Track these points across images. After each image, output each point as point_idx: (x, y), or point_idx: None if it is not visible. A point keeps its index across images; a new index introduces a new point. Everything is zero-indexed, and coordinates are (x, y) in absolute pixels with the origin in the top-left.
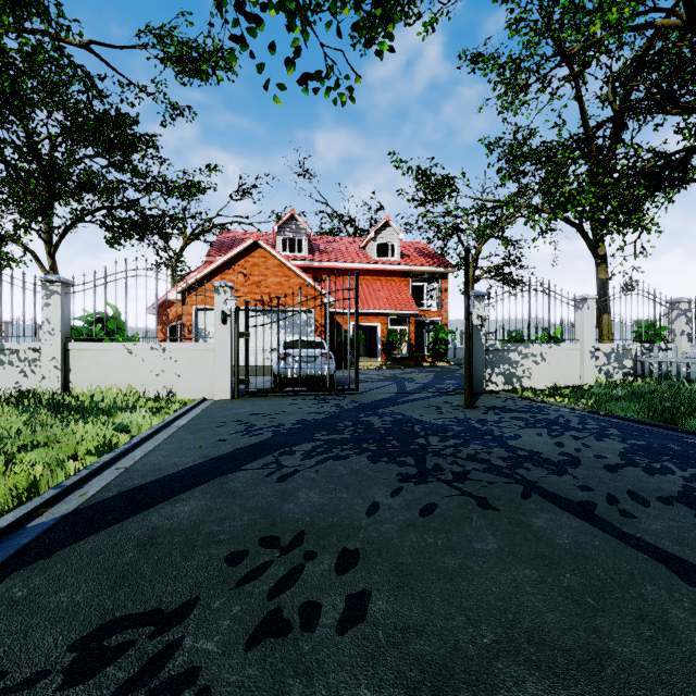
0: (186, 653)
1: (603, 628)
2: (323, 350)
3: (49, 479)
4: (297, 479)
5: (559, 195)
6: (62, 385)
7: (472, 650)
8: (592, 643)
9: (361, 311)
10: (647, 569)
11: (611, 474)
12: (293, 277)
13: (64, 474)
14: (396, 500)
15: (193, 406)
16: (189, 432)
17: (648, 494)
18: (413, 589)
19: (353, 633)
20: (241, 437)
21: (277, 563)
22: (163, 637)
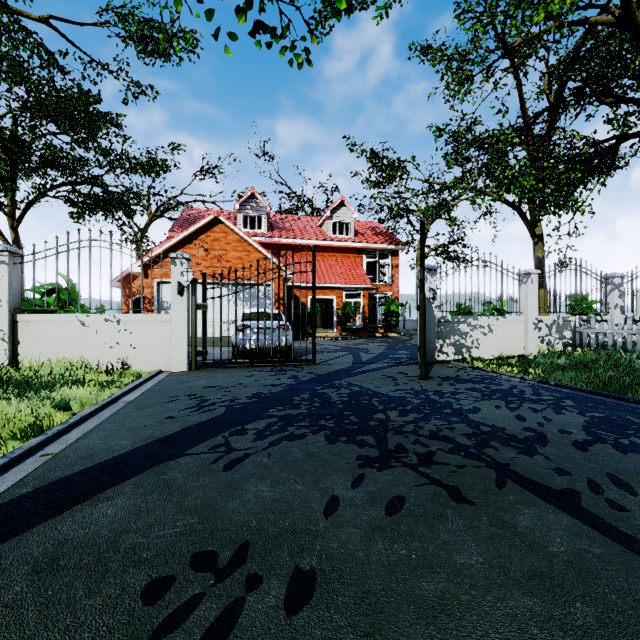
0: None
1: None
2: (281, 322)
3: None
4: (246, 465)
5: (502, 177)
6: (10, 358)
7: None
8: None
9: (318, 285)
10: None
11: (583, 453)
12: (252, 252)
13: None
14: (358, 493)
15: (146, 378)
16: (137, 408)
17: (630, 478)
18: (387, 639)
19: None
20: (192, 414)
21: (210, 598)
22: None
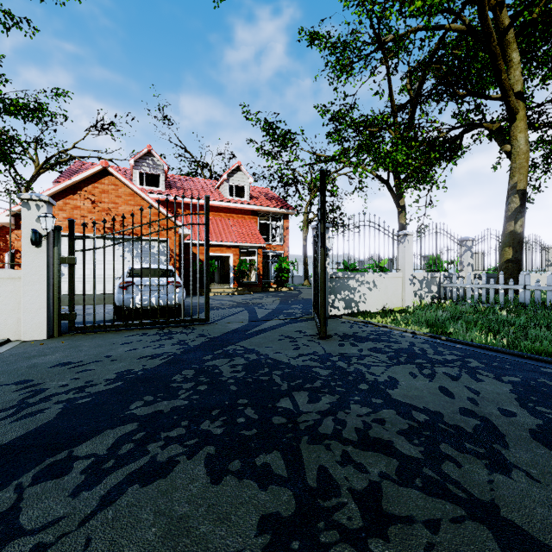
0: None
1: None
2: (172, 278)
3: None
4: None
5: (379, 151)
6: None
7: None
8: None
9: (215, 243)
10: None
11: None
12: (146, 207)
13: None
14: None
15: None
16: None
17: None
18: None
19: None
20: None
21: None
22: None
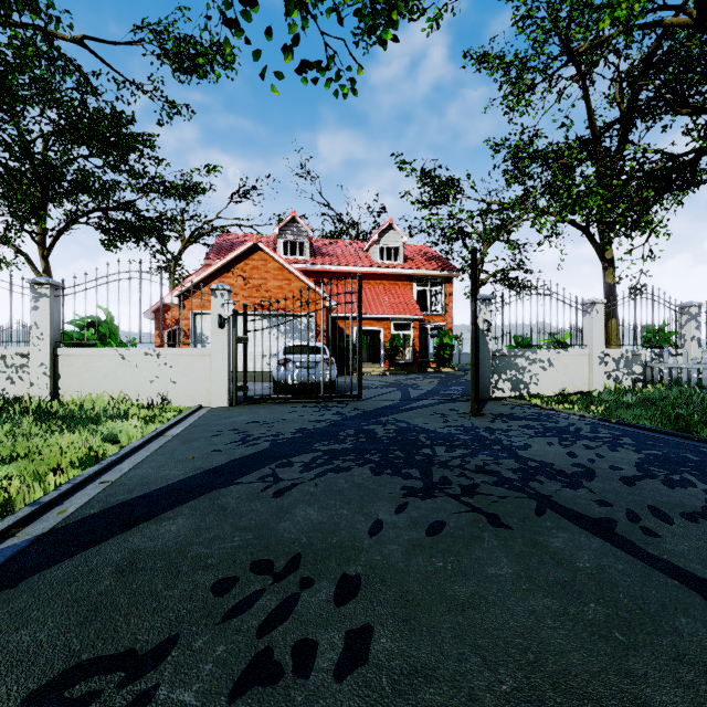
0: (159, 706)
1: (636, 670)
2: (324, 356)
3: (25, 495)
4: (294, 493)
5: (566, 197)
6: (51, 392)
7: (490, 701)
8: (626, 690)
9: (364, 316)
10: (679, 597)
11: (629, 487)
12: (294, 281)
13: (43, 489)
14: (401, 518)
15: (188, 414)
16: (182, 442)
17: (670, 509)
18: (421, 624)
19: (354, 679)
20: (237, 447)
21: (270, 593)
22: (134, 686)
